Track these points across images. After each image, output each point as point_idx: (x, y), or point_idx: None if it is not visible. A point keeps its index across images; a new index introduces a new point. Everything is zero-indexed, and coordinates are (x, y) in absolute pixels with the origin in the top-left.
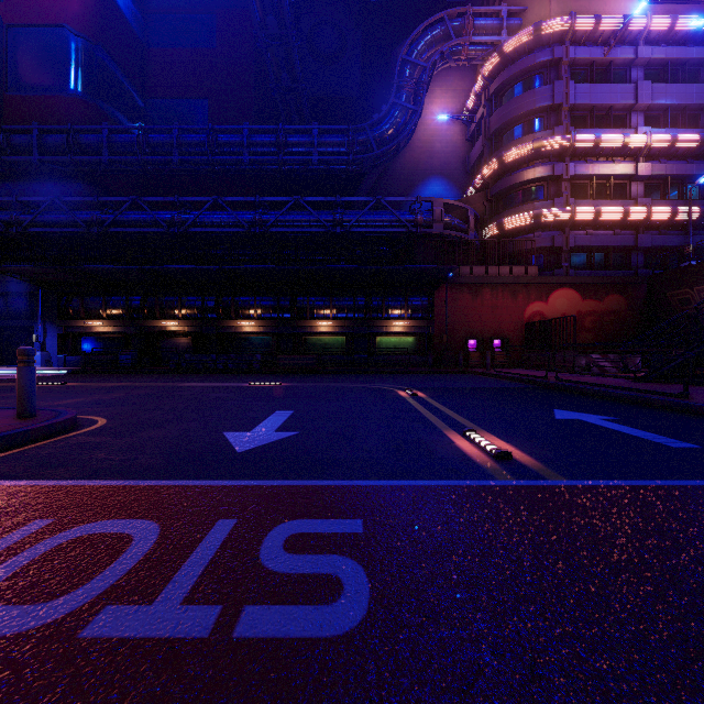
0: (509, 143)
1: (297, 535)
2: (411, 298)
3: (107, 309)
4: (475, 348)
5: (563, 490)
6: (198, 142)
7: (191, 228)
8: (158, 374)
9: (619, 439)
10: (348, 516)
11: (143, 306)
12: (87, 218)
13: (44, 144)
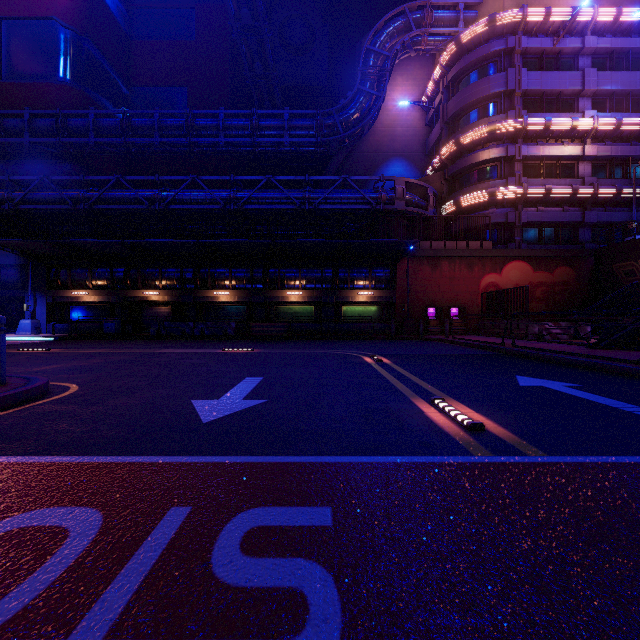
0: (466, 126)
1: (257, 529)
2: (375, 270)
3: (92, 280)
4: (434, 316)
5: (547, 468)
6: (177, 125)
7: (171, 205)
8: (139, 341)
9: (589, 408)
10: (315, 502)
11: (126, 277)
12: (74, 195)
13: (35, 127)
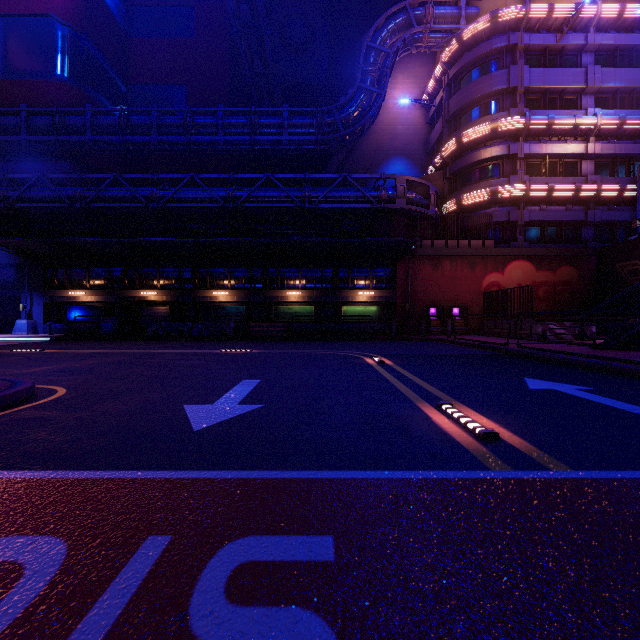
0: (467, 124)
1: (246, 565)
2: (376, 269)
3: (90, 280)
4: (436, 316)
5: (574, 485)
6: (176, 123)
7: (169, 203)
8: (137, 341)
9: (607, 413)
10: (314, 530)
11: (124, 277)
12: (71, 194)
13: (32, 125)
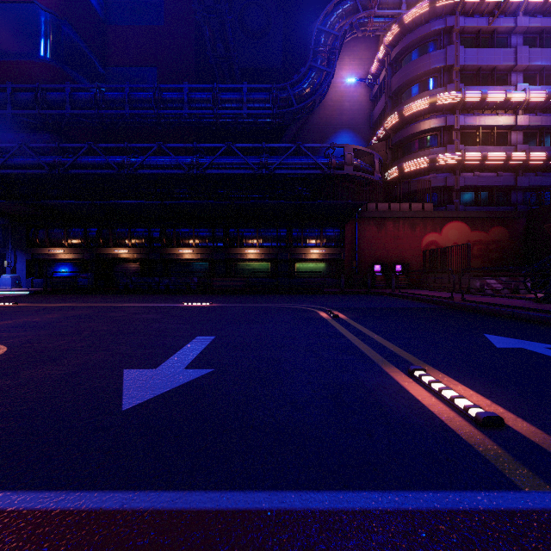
0: (408, 99)
1: None
2: (326, 230)
3: (68, 239)
4: (380, 272)
5: None
6: (146, 99)
7: (139, 169)
8: (108, 294)
9: None
10: None
11: (99, 236)
12: (50, 161)
13: (16, 100)
